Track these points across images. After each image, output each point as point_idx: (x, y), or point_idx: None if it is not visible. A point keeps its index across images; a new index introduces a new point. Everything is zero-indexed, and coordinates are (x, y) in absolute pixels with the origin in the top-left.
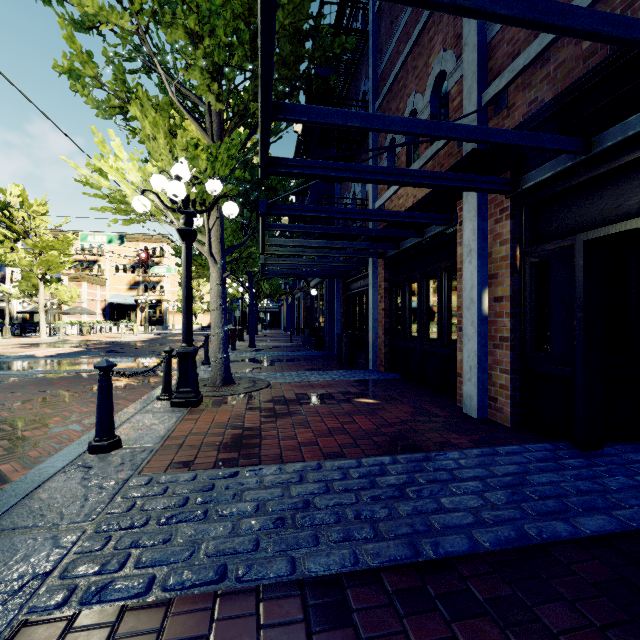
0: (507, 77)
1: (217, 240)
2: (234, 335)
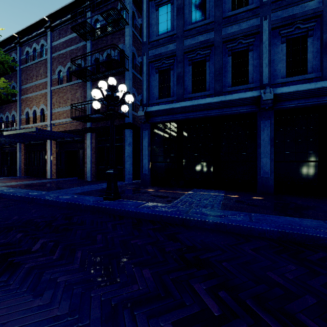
0: (55, 122)
1: None
2: None
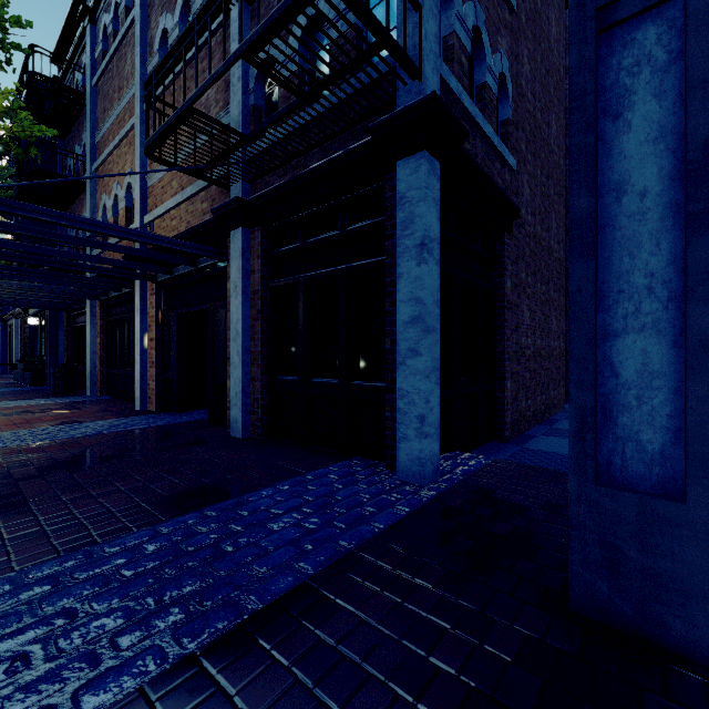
0: (152, 217)
1: None
2: None
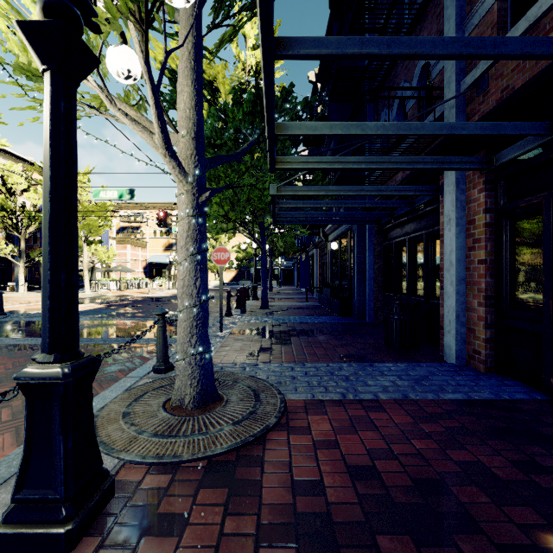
0: None
1: (188, 134)
2: (244, 295)
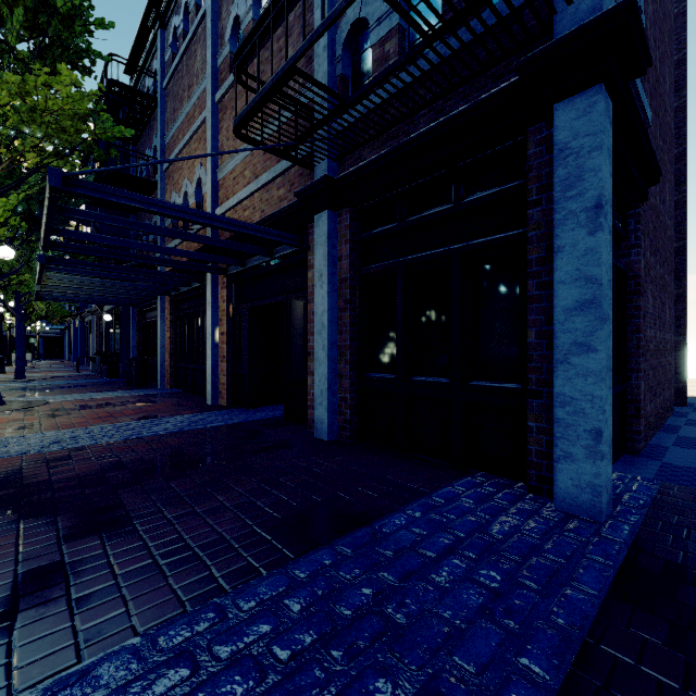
0: (223, 209)
1: None
2: None
